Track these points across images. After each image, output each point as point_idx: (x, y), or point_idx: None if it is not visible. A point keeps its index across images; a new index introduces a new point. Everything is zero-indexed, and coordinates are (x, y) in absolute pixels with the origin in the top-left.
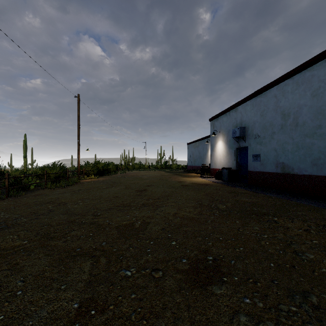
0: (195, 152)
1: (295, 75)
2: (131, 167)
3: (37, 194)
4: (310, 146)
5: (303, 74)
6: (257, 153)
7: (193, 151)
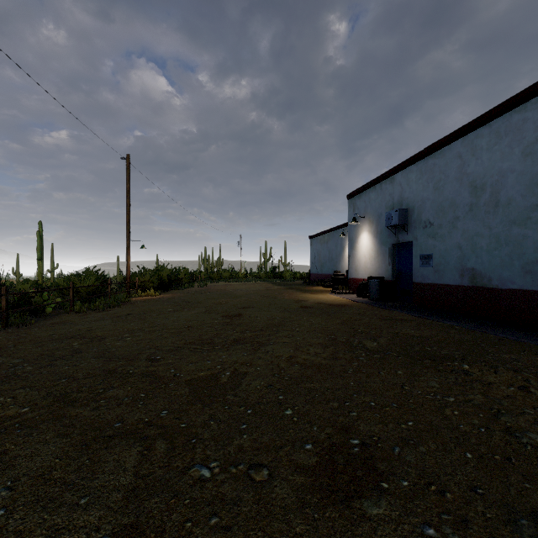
0: (322, 250)
1: (493, 119)
2: (216, 276)
3: (56, 322)
4: (521, 241)
5: (508, 117)
6: (428, 252)
7: (319, 249)
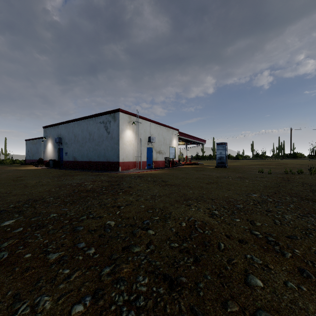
0: (33, 148)
1: (77, 121)
2: None
3: None
4: (81, 150)
5: (79, 122)
6: (67, 151)
7: (31, 147)
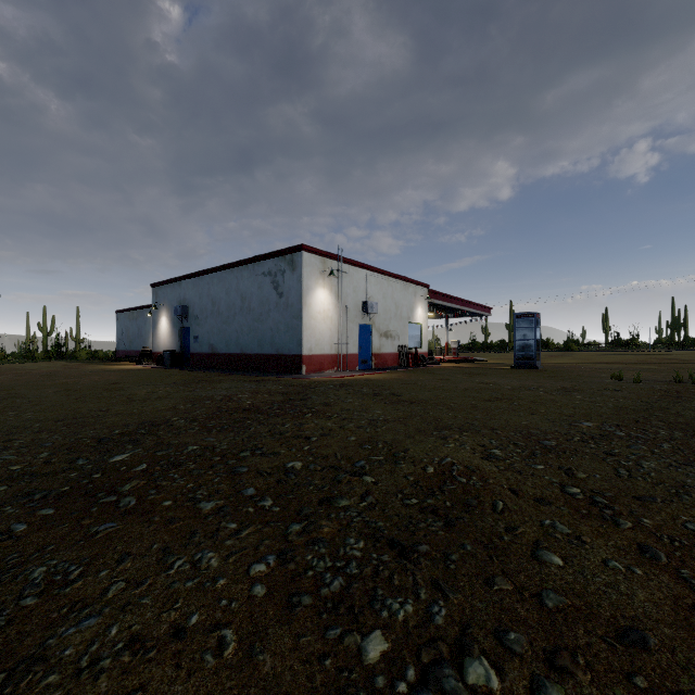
0: (132, 327)
1: (218, 271)
2: None
3: None
4: (225, 331)
5: (222, 273)
6: (197, 334)
7: (128, 325)
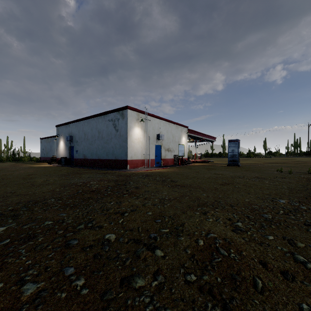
0: (47, 146)
1: (87, 119)
2: None
3: None
4: (91, 148)
5: (89, 120)
6: (77, 149)
7: (46, 145)
